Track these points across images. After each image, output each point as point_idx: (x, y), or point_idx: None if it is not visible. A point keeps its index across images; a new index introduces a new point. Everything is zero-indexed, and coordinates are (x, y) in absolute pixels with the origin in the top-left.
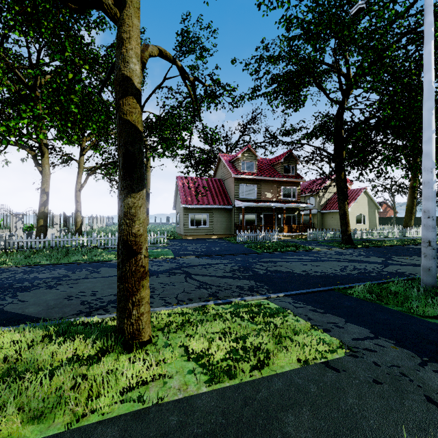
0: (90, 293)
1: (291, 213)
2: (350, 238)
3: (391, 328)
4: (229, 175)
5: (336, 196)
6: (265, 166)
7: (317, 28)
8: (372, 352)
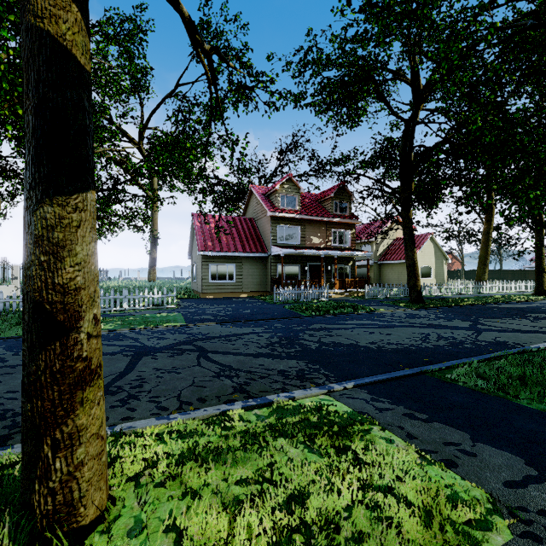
0: None
1: (344, 263)
2: (420, 295)
3: None
4: (264, 213)
5: (396, 244)
6: (310, 203)
7: None
8: None
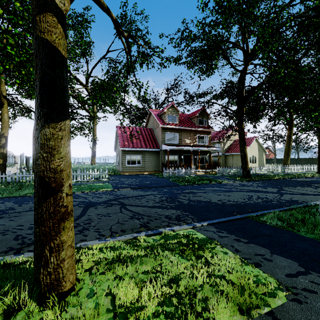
0: (28, 226)
1: (204, 154)
2: (249, 173)
3: (316, 259)
4: (157, 125)
5: (235, 143)
6: (184, 119)
7: (229, 3)
8: (313, 294)
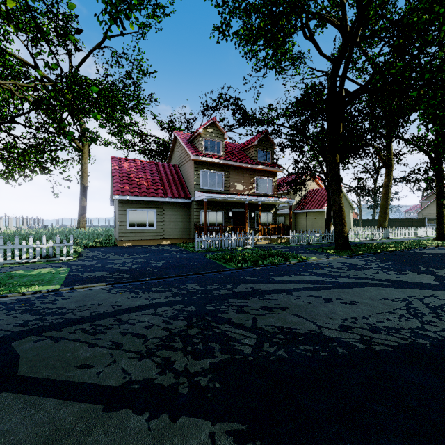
0: None
1: (267, 210)
2: (347, 242)
3: None
4: (187, 158)
5: (309, 195)
6: (234, 150)
7: None
8: None
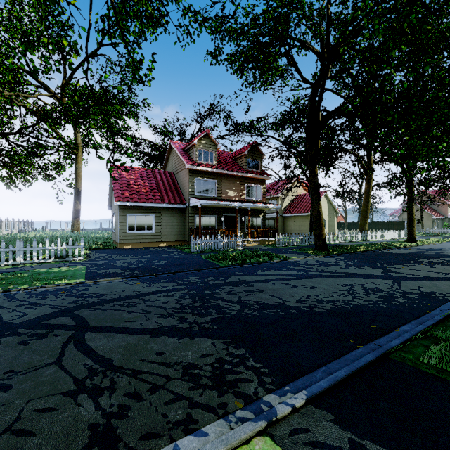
0: None
1: (256, 215)
2: (325, 243)
3: None
4: (182, 166)
5: (297, 200)
6: (226, 159)
7: None
8: None
